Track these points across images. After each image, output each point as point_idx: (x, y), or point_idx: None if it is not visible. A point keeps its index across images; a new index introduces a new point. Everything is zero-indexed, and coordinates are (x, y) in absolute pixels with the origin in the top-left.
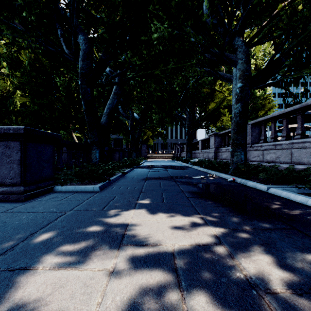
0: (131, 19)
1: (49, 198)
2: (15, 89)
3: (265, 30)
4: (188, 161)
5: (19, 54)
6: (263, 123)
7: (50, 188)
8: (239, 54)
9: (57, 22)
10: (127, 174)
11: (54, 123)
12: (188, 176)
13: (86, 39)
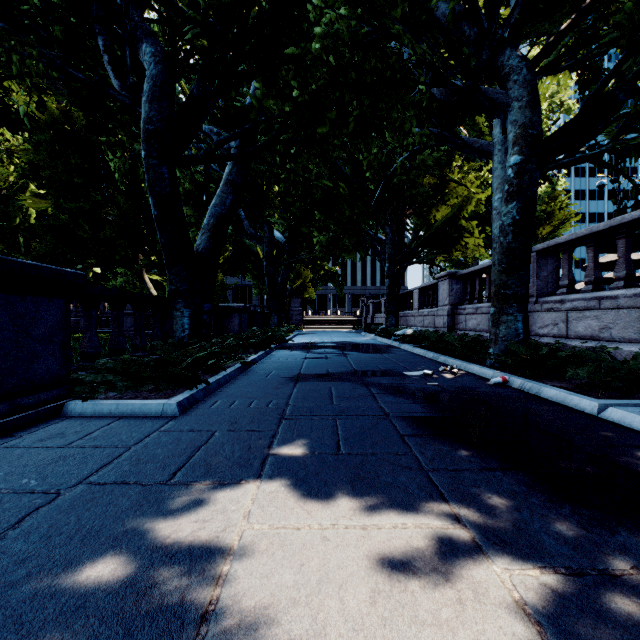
0: (263, 6)
1: (41, 438)
2: (19, 178)
3: (562, 46)
4: (391, 334)
5: (5, 89)
6: (565, 248)
7: (53, 408)
8: (515, 87)
9: (98, 22)
10: (255, 366)
11: (104, 251)
12: (394, 369)
13: (158, 53)
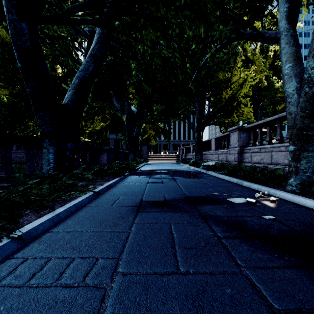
0: None
1: None
2: None
3: None
4: (200, 165)
5: None
6: None
7: None
8: None
9: None
10: (109, 190)
11: None
12: (217, 195)
13: None
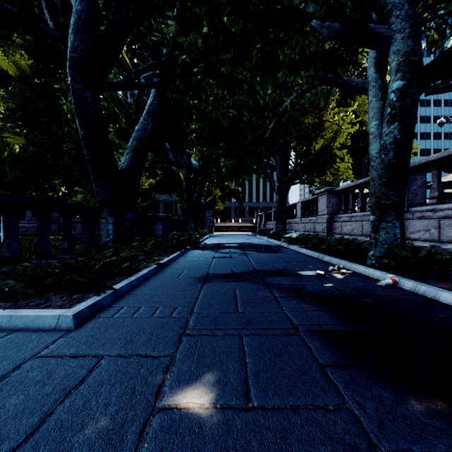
0: None
1: None
2: None
3: (419, 8)
4: (281, 237)
5: None
6: (435, 165)
7: None
8: (397, 21)
9: None
10: (171, 265)
11: (64, 175)
12: (289, 269)
13: None
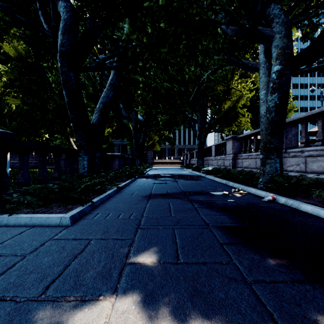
0: None
1: None
2: (3, 87)
3: (295, 12)
4: (200, 169)
5: None
6: (303, 121)
7: None
8: (277, 26)
9: None
10: (126, 188)
11: (49, 126)
12: (205, 191)
13: (68, 6)
